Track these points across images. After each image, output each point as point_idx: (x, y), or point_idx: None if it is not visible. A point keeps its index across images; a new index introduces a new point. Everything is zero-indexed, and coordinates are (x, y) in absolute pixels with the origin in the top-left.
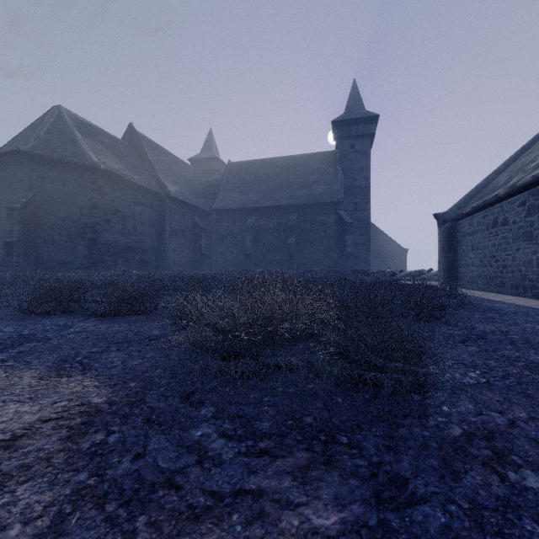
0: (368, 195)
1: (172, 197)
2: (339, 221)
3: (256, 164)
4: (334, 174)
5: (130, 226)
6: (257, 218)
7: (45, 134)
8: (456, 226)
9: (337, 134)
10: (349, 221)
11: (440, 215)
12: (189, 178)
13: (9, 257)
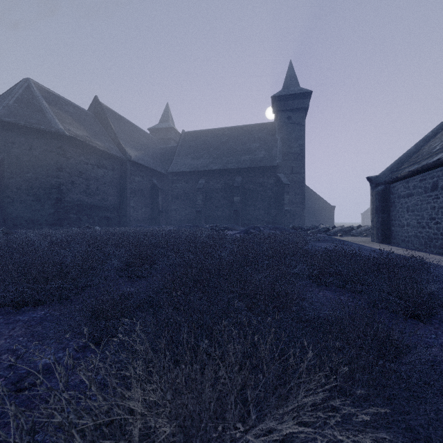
0: (302, 160)
1: (132, 161)
2: (278, 183)
3: (206, 133)
4: (273, 142)
5: (93, 187)
6: (207, 180)
7: (13, 103)
8: (389, 189)
9: (276, 107)
10: (286, 182)
11: (373, 178)
12: (148, 145)
13: None
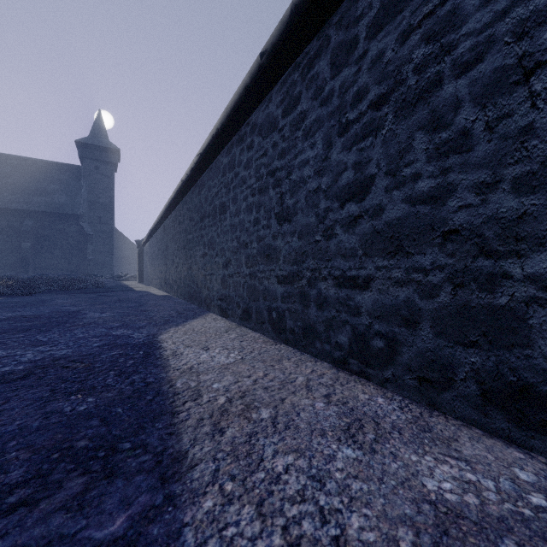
0: (112, 212)
1: None
2: (82, 232)
3: None
4: (78, 189)
5: None
6: None
7: None
8: (143, 249)
9: (81, 153)
10: (90, 232)
11: (137, 241)
12: None
13: None
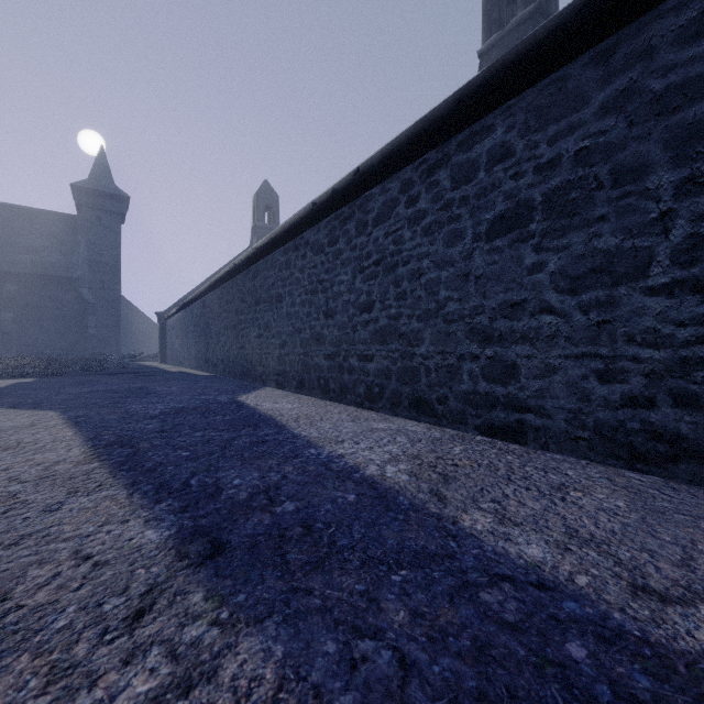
0: (118, 275)
1: None
2: (81, 300)
3: None
4: (75, 245)
5: None
6: None
7: None
8: (166, 324)
9: (78, 200)
10: (92, 301)
11: (158, 314)
12: None
13: None
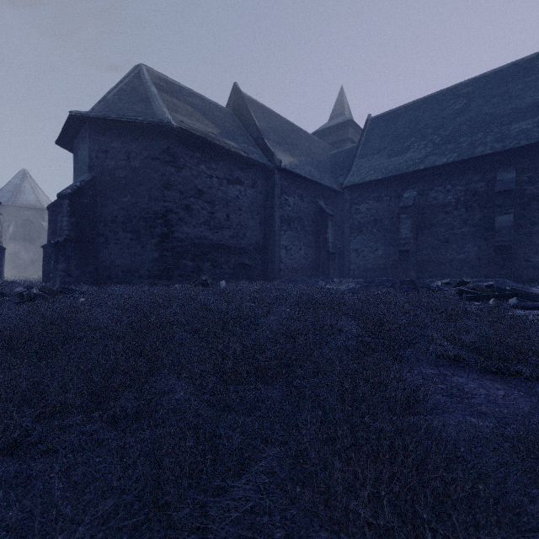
0: None
1: (283, 170)
2: None
3: (415, 107)
4: None
5: (221, 215)
6: (421, 189)
7: (113, 96)
8: None
9: None
10: None
11: None
12: (312, 151)
13: (57, 263)
